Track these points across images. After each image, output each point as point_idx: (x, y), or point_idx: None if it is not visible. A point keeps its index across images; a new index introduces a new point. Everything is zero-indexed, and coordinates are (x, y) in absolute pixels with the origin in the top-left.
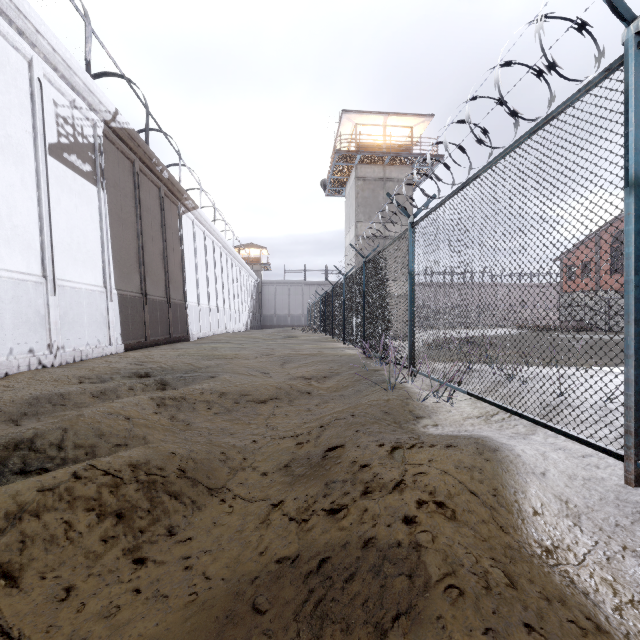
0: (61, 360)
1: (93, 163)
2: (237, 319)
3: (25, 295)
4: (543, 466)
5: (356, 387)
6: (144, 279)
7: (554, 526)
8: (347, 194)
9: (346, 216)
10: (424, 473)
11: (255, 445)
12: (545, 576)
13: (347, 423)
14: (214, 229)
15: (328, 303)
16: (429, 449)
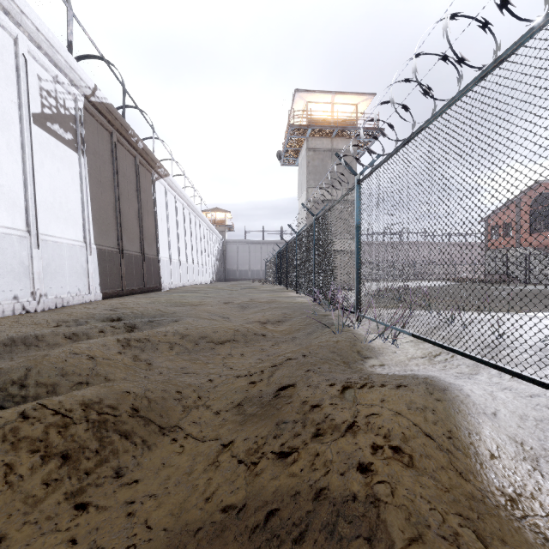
0: (44, 306)
1: (74, 132)
2: (204, 273)
3: (10, 247)
4: (493, 406)
5: (307, 330)
6: (121, 236)
7: (513, 471)
8: (299, 163)
9: (299, 183)
10: (377, 414)
11: (210, 384)
12: (517, 534)
13: (298, 363)
14: (184, 194)
15: (283, 258)
16: (380, 389)
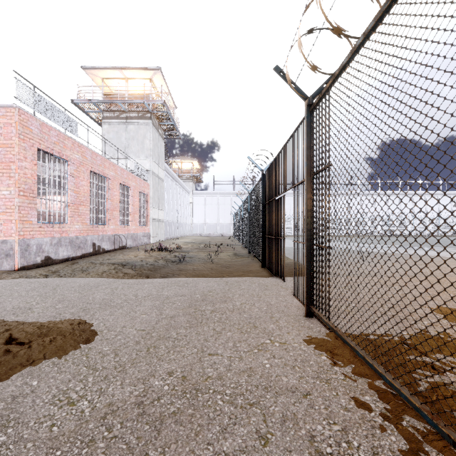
0: None
1: None
2: None
3: None
4: None
5: None
6: None
7: None
8: None
9: None
10: None
11: None
12: None
13: None
14: None
15: None
16: None
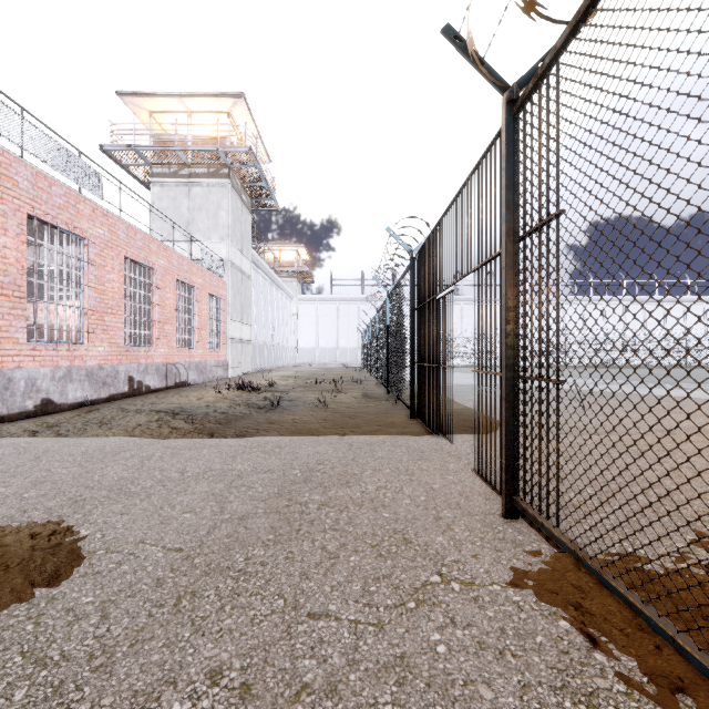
0: None
1: None
2: None
3: None
4: None
5: None
6: None
7: None
8: None
9: None
10: None
11: None
12: None
13: None
14: None
15: None
16: None
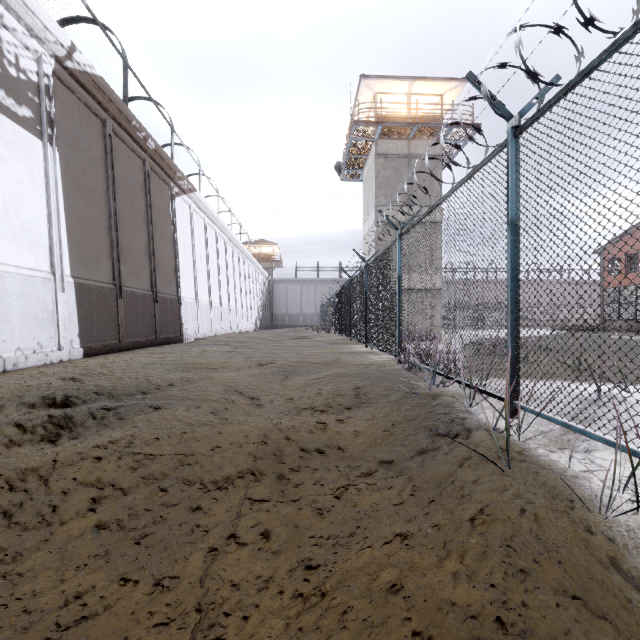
0: None
1: (36, 108)
2: (245, 318)
3: None
4: None
5: (413, 440)
6: (118, 267)
7: None
8: (365, 176)
9: (364, 201)
10: None
11: None
12: None
13: None
14: (217, 218)
15: (344, 299)
16: None
